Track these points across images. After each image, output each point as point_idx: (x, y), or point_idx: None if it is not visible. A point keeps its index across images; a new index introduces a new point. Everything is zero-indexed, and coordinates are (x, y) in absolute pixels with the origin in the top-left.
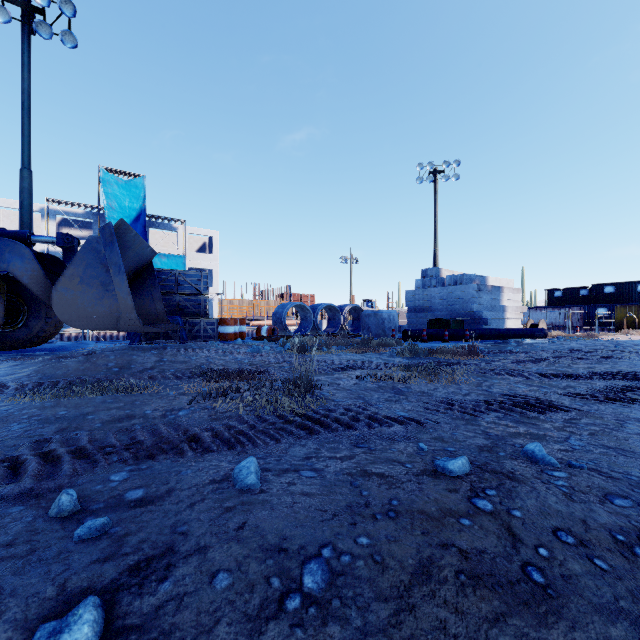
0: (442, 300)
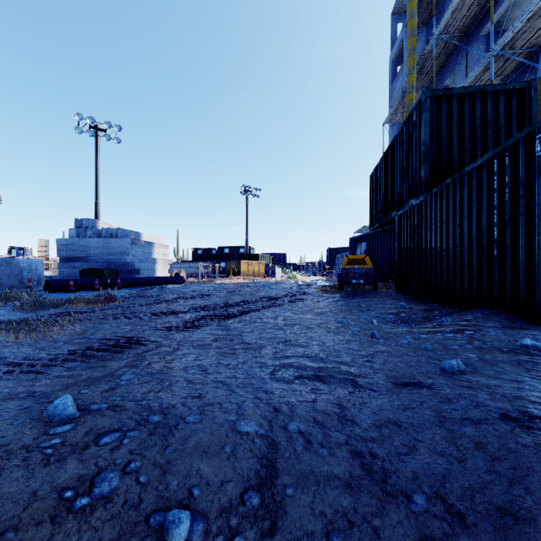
0: (98, 251)
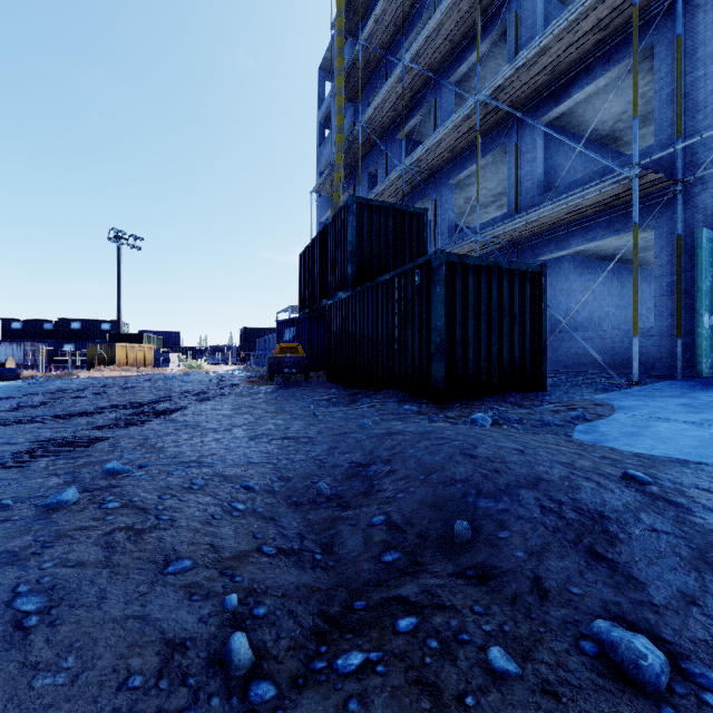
0: None
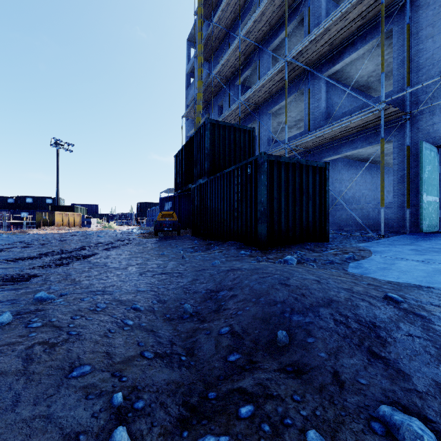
0: None
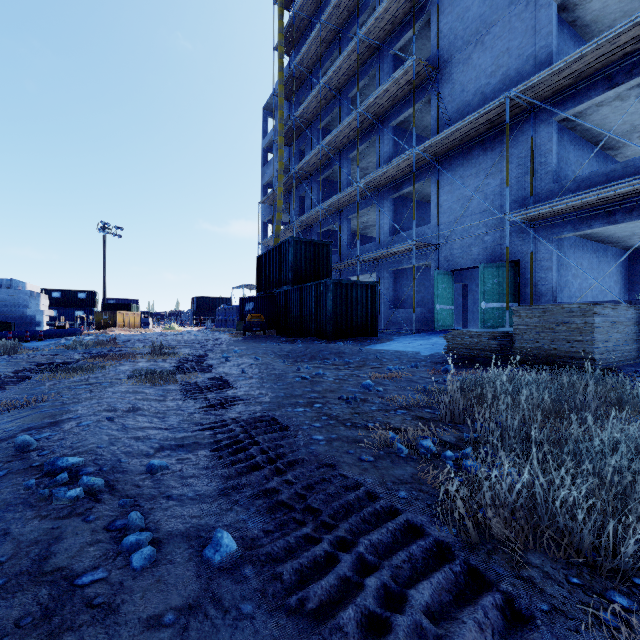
0: None
